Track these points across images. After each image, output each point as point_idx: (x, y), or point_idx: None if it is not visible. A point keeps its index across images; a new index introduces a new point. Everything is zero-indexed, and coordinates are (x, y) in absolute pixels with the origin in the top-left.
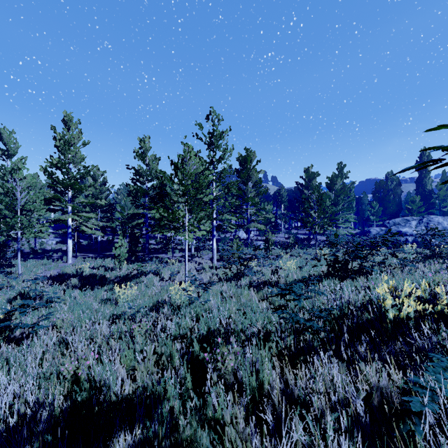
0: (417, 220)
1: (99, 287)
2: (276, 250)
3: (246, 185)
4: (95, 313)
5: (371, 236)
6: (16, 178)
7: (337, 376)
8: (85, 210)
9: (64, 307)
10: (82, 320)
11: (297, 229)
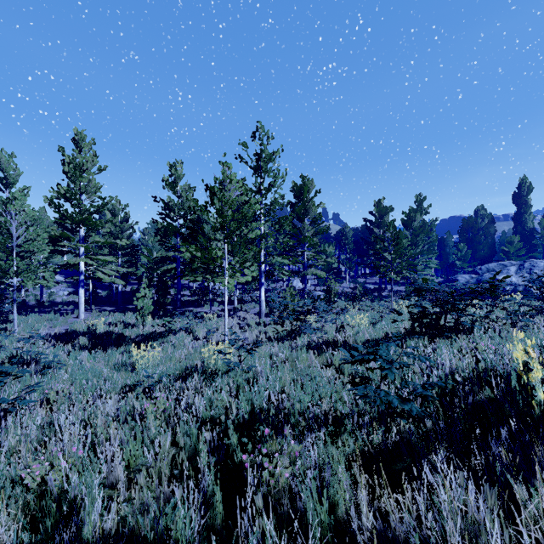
0: (517, 266)
1: (114, 348)
2: (339, 303)
3: (302, 222)
4: (102, 384)
5: (460, 286)
6: (11, 209)
7: (473, 507)
8: (103, 252)
9: (65, 375)
10: (84, 393)
11: (364, 277)
